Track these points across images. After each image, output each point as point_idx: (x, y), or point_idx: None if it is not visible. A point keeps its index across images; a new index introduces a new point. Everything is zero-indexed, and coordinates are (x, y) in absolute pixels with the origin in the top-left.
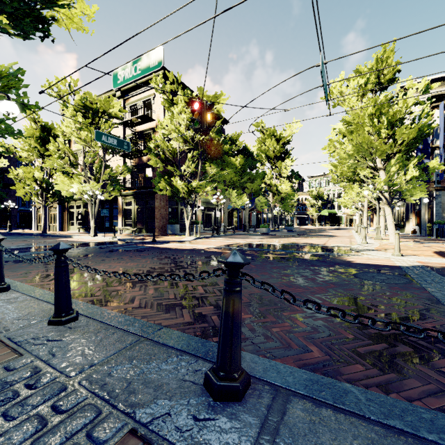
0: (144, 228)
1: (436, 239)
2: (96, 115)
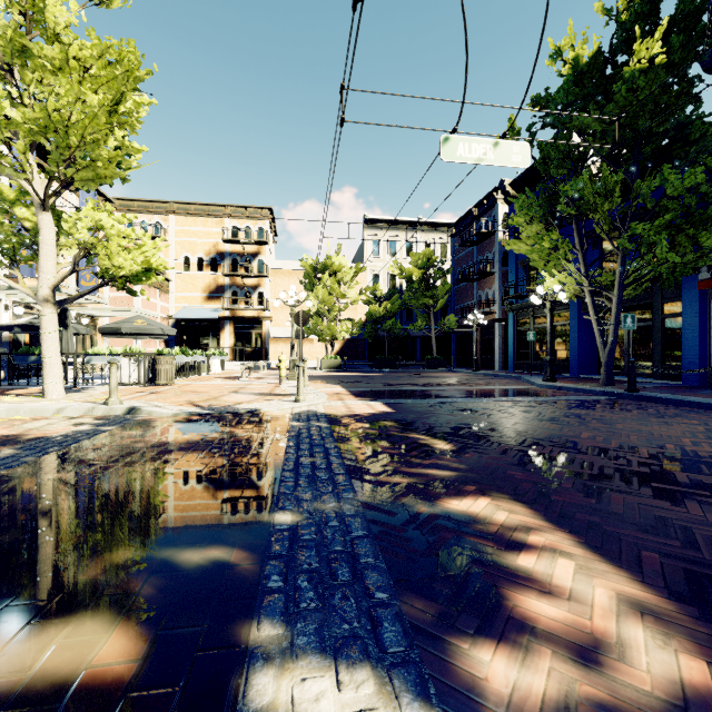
0: None
1: None
2: None
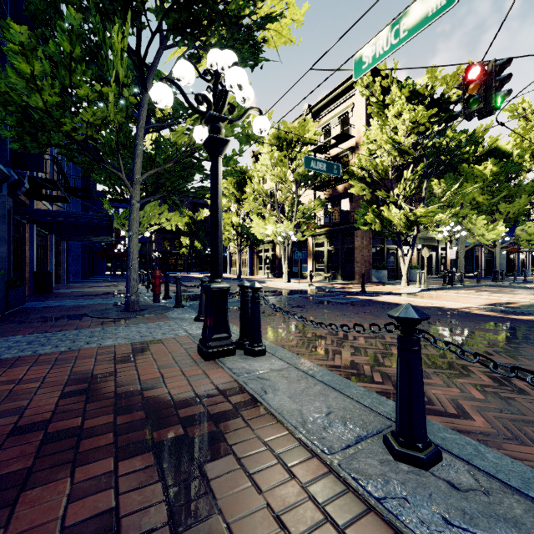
0: (340, 274)
1: None
2: (289, 146)
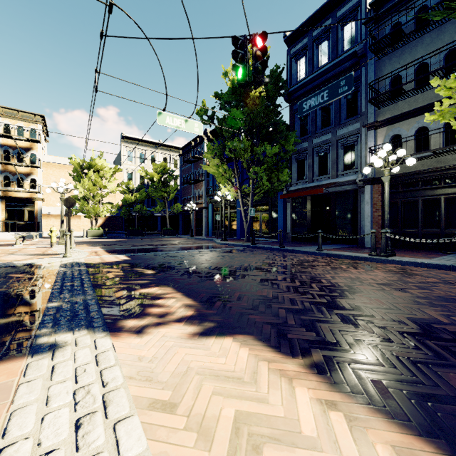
0: None
1: None
2: None
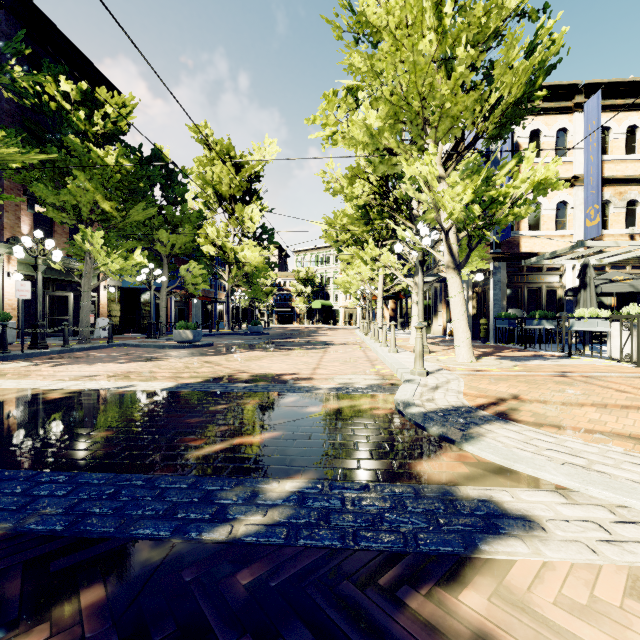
0: None
1: (502, 347)
2: None
